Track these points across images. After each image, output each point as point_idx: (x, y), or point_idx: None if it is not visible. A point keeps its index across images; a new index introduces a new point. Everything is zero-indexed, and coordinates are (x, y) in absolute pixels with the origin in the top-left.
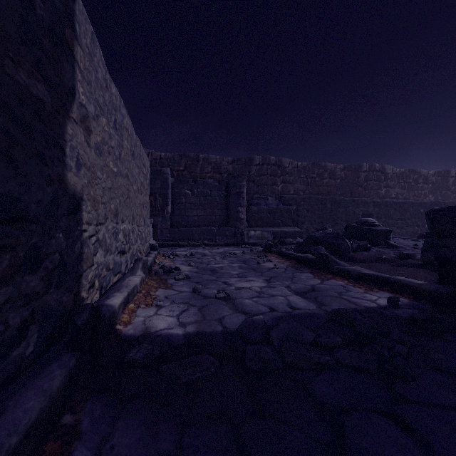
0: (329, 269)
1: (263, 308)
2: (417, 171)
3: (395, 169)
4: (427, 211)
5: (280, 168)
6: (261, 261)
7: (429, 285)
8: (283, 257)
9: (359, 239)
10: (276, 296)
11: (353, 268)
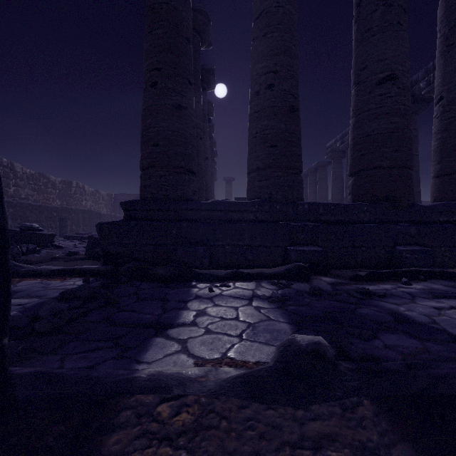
0: (13, 274)
1: None
2: (47, 176)
3: (25, 169)
4: (97, 224)
5: None
6: None
7: (102, 267)
8: None
9: (24, 243)
10: None
11: (42, 268)
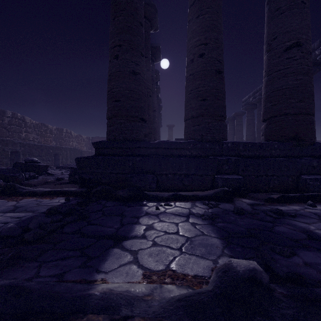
0: (18, 193)
1: None
2: (46, 125)
3: (32, 121)
4: (76, 158)
5: None
6: None
7: (79, 189)
8: None
9: (27, 172)
10: None
11: (38, 189)
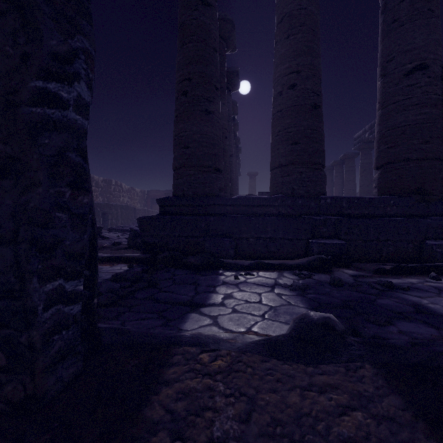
0: None
1: None
2: (91, 176)
3: None
4: (138, 218)
5: None
6: None
7: (142, 255)
8: None
9: None
10: None
11: None
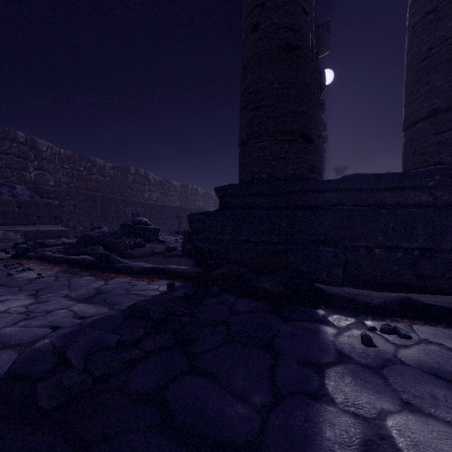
0: (112, 268)
1: (41, 331)
2: (170, 181)
3: (155, 177)
4: (189, 214)
5: (33, 150)
6: (14, 271)
7: (191, 268)
8: (49, 262)
9: (135, 237)
10: (55, 310)
11: (135, 264)
